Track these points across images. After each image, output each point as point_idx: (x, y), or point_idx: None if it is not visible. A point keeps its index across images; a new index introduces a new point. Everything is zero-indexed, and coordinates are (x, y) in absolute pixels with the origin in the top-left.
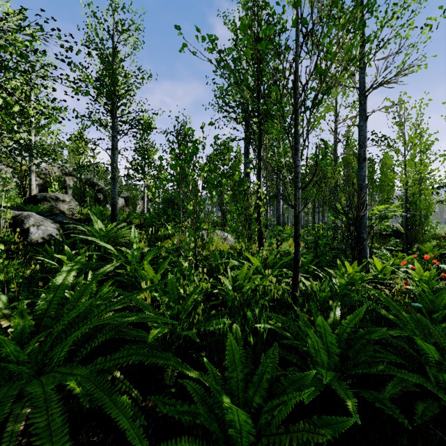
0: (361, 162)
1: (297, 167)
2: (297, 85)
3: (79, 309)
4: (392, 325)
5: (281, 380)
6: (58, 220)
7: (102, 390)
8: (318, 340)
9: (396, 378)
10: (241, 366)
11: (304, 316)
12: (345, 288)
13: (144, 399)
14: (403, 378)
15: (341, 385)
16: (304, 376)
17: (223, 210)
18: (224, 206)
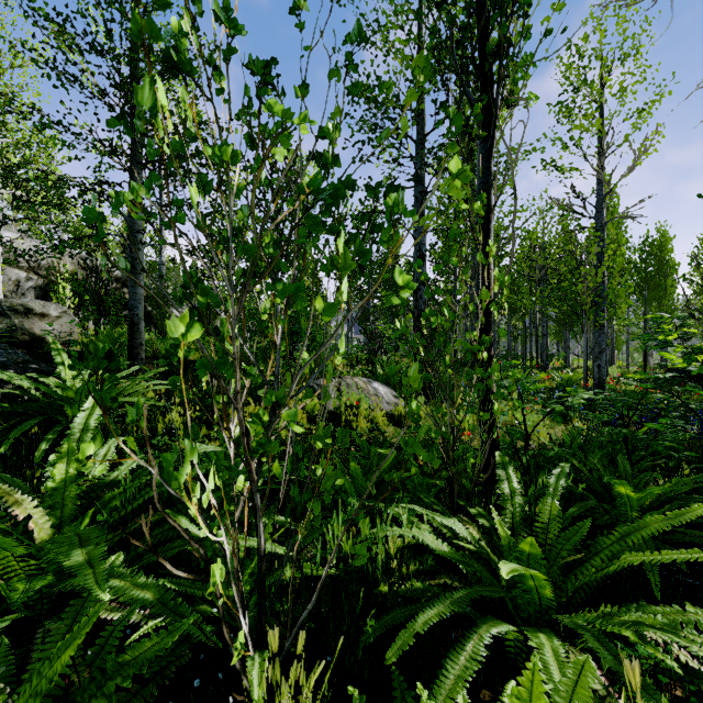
0: None
1: None
2: None
3: None
4: None
5: None
6: None
7: None
8: None
9: None
10: None
11: None
12: None
13: None
14: None
15: None
16: None
17: (369, 332)
18: (371, 325)
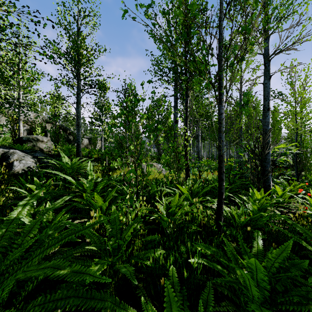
0: (265, 111)
1: (221, 114)
2: (221, 45)
3: (23, 248)
4: (302, 247)
5: None
6: (36, 156)
7: None
8: (250, 278)
9: None
10: None
11: (231, 245)
12: (259, 213)
13: None
14: None
15: None
16: None
17: (158, 147)
18: (159, 145)
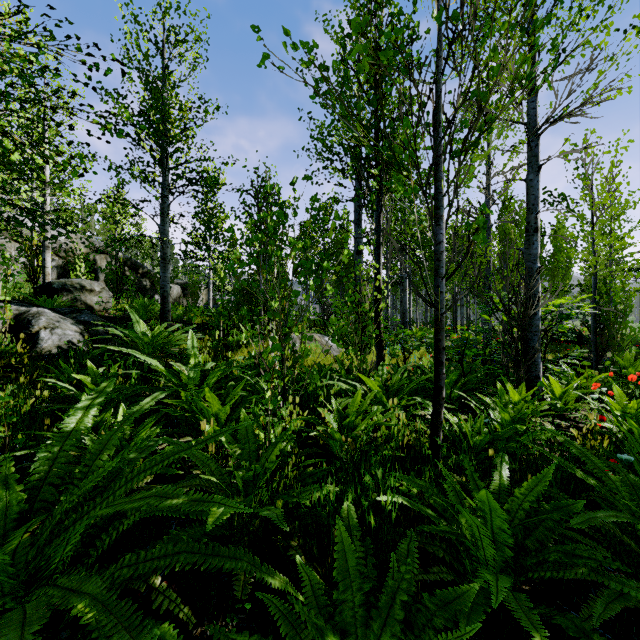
0: (530, 234)
1: (440, 244)
2: (440, 118)
3: (97, 475)
4: (586, 487)
5: (423, 601)
6: (82, 320)
7: (125, 627)
8: (479, 525)
9: (610, 591)
10: (358, 580)
11: (453, 477)
12: (512, 427)
13: (200, 621)
14: (620, 591)
15: (518, 601)
16: (461, 594)
17: (323, 303)
18: (324, 298)
